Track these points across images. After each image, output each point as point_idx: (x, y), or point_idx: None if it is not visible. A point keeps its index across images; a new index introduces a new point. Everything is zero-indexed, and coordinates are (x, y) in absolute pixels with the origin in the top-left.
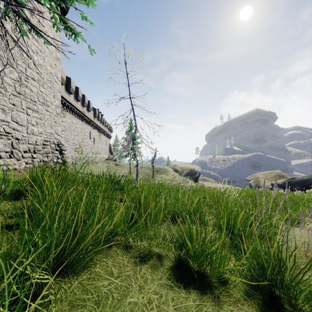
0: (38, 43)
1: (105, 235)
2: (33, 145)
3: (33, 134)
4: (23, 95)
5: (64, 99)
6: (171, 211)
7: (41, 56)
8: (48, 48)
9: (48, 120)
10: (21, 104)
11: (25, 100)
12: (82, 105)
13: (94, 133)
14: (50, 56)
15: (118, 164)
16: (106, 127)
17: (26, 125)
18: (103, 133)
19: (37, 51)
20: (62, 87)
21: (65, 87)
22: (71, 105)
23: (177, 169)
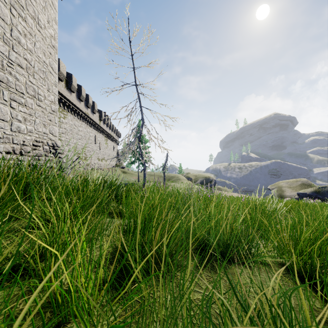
0: (26, 24)
1: (39, 322)
2: (19, 145)
3: (20, 132)
4: (5, 84)
5: (64, 98)
6: (198, 238)
7: (31, 40)
8: (40, 32)
9: (40, 117)
10: (2, 94)
11: (8, 89)
12: (85, 105)
13: (100, 138)
14: (43, 42)
15: (126, 172)
16: (113, 132)
17: (9, 120)
18: (110, 138)
19: (26, 33)
20: (61, 83)
21: (65, 84)
22: (73, 105)
23: (190, 177)
